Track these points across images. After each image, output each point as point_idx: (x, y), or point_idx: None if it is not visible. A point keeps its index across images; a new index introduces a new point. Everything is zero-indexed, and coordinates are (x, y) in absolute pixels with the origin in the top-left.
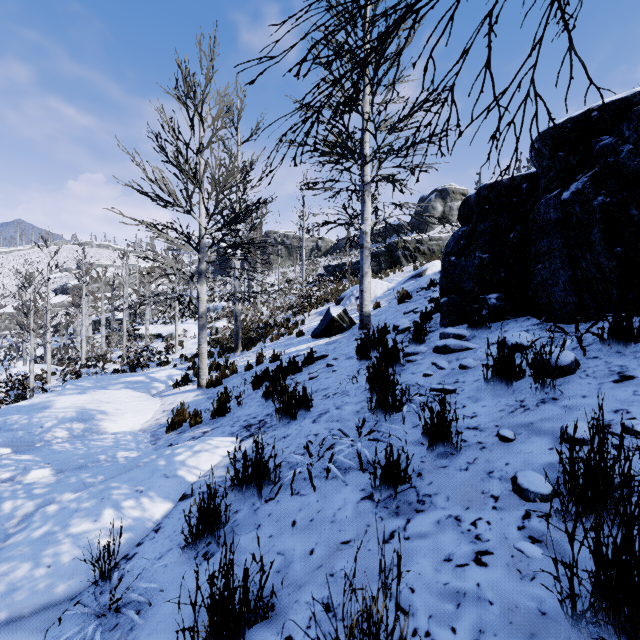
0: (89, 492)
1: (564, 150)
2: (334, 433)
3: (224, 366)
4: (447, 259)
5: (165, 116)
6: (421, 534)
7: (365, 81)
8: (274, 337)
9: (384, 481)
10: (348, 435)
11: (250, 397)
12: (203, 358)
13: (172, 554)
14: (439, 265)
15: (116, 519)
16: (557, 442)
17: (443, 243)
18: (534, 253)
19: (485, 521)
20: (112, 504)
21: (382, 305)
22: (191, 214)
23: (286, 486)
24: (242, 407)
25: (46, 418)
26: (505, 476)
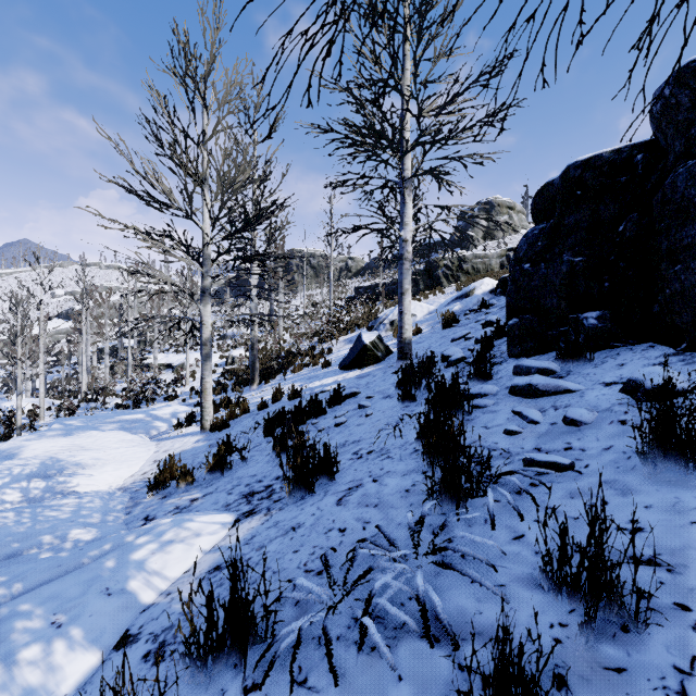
0: None
1: None
2: (371, 532)
3: (235, 403)
4: (518, 267)
5: (157, 94)
6: None
7: (405, 53)
8: (296, 368)
9: None
10: (395, 544)
11: (259, 448)
12: (207, 394)
13: None
14: (489, 284)
15: None
16: None
17: (489, 261)
18: (667, 249)
19: None
20: (3, 654)
21: (423, 330)
22: (191, 218)
23: (285, 654)
24: (247, 462)
25: None
26: None
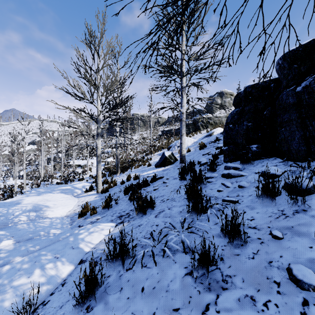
0: (28, 257)
1: (297, 63)
2: (167, 225)
3: (110, 181)
4: (227, 126)
5: (79, 53)
6: (228, 309)
7: (183, 34)
8: (136, 166)
9: (200, 264)
10: (175, 227)
11: (122, 199)
12: (99, 178)
13: (68, 305)
14: (220, 130)
15: (41, 276)
16: (314, 242)
17: (221, 119)
18: (279, 122)
19: (274, 303)
20: (40, 266)
21: (191, 150)
22: (93, 103)
23: (139, 260)
24: (118, 205)
25: (16, 210)
26: (281, 266)
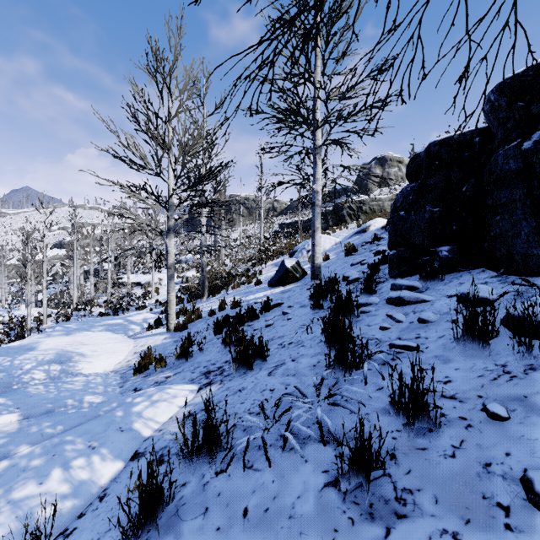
0: (43, 446)
1: (524, 99)
2: (290, 390)
3: (191, 311)
4: (396, 214)
5: (136, 87)
6: None
7: (316, 54)
8: (235, 285)
9: (352, 467)
10: (305, 395)
11: (211, 342)
12: (171, 305)
13: (109, 538)
14: (381, 222)
15: (62, 482)
16: None
17: (383, 203)
18: (491, 205)
19: None
20: (62, 463)
21: (331, 257)
22: (160, 176)
23: (239, 455)
24: (203, 352)
25: (26, 360)
26: (510, 473)
